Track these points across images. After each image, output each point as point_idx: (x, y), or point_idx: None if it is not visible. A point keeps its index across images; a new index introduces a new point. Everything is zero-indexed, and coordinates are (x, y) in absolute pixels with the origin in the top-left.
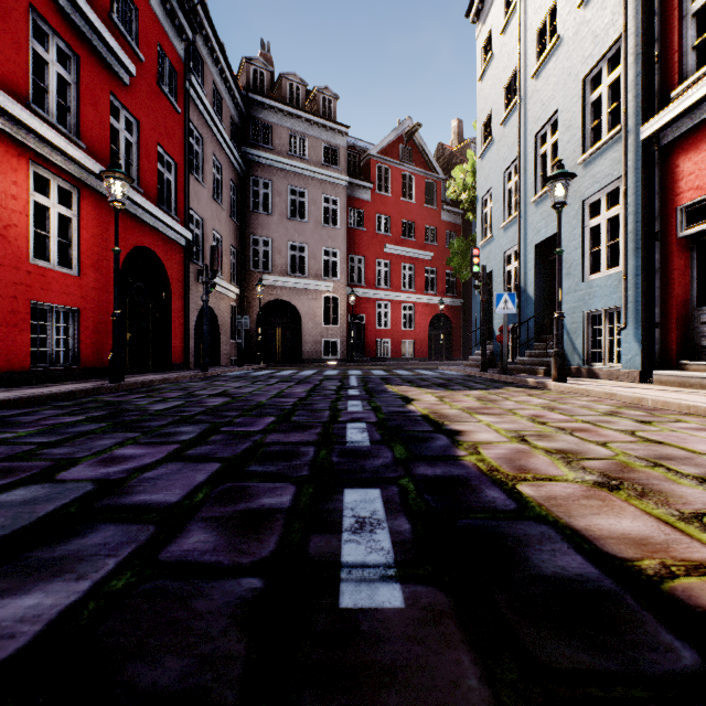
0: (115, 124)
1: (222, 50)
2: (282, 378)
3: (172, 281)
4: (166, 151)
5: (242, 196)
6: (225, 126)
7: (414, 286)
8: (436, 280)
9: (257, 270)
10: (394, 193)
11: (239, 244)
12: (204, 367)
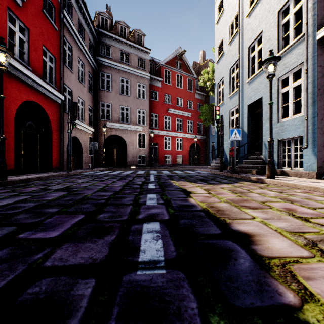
0: (12, 27)
1: (83, 2)
2: (112, 176)
3: (52, 122)
4: (48, 50)
5: (95, 82)
6: (86, 43)
7: (182, 129)
8: (193, 127)
9: (103, 120)
10: (173, 84)
11: (94, 106)
12: (69, 170)
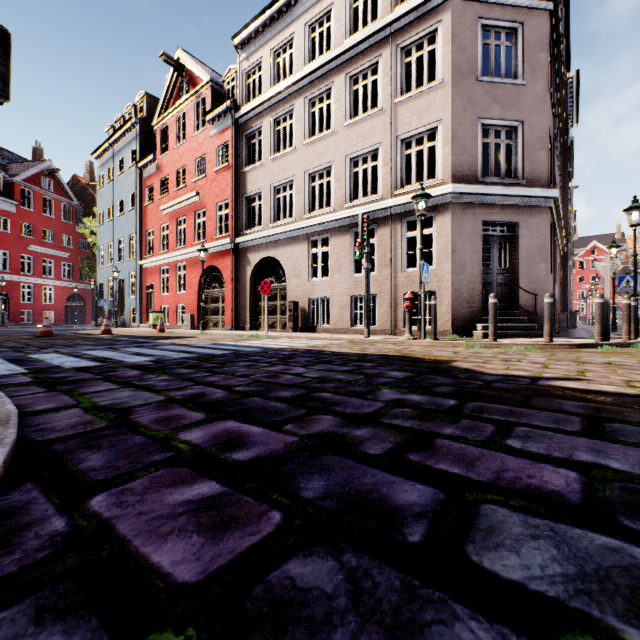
0: None
1: None
2: None
3: None
4: None
5: None
6: None
7: (54, 274)
8: (72, 271)
9: None
10: (37, 209)
11: None
12: None
